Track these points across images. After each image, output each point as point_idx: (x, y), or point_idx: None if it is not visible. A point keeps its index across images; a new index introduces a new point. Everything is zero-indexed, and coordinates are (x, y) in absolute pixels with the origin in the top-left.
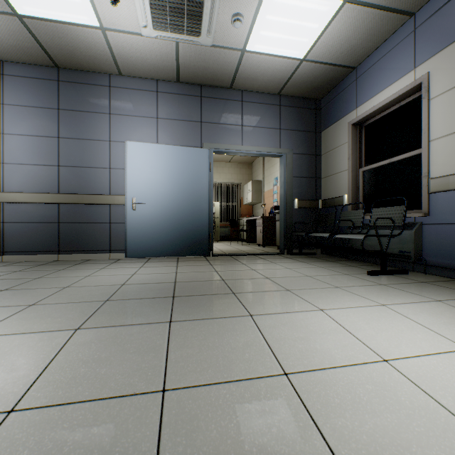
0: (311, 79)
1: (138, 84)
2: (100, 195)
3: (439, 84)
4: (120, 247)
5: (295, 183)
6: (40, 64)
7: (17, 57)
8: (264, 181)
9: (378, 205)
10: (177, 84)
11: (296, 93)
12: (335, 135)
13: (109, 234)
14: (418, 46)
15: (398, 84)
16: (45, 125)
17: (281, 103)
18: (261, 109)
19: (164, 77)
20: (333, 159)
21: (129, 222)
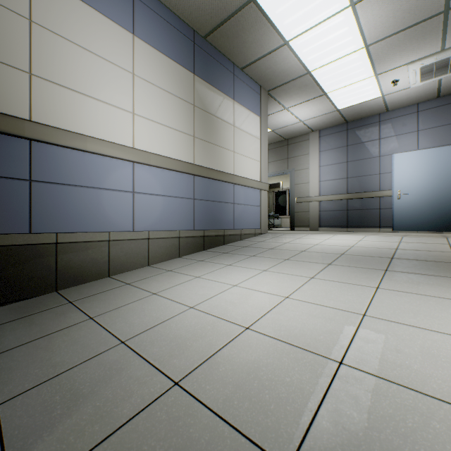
0: None
1: (401, 112)
2: (372, 191)
3: None
4: (386, 224)
5: None
6: (338, 124)
7: (327, 126)
8: None
9: None
10: (436, 100)
11: None
12: None
13: (378, 216)
14: None
15: None
16: (340, 157)
17: None
18: None
19: (424, 99)
20: None
21: (394, 207)
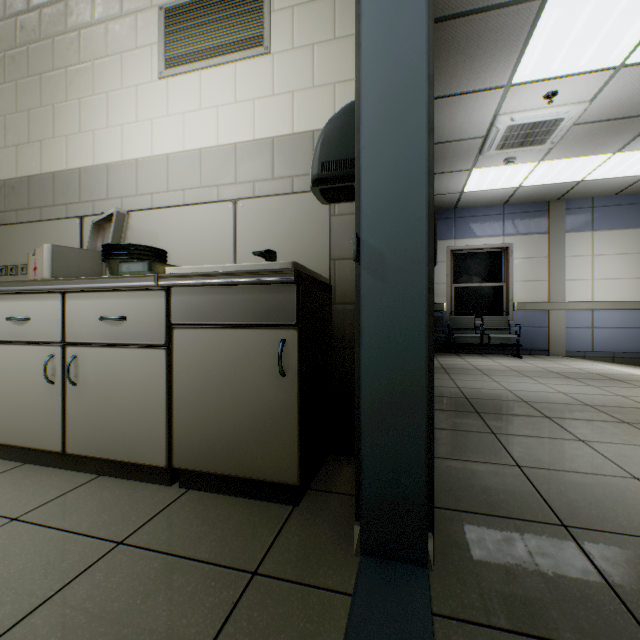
0: (437, 201)
1: None
2: None
3: (518, 253)
4: None
5: None
6: None
7: None
8: None
9: (469, 313)
10: None
11: None
12: None
13: None
14: (506, 225)
15: (492, 240)
16: None
17: None
18: None
19: None
20: None
21: None
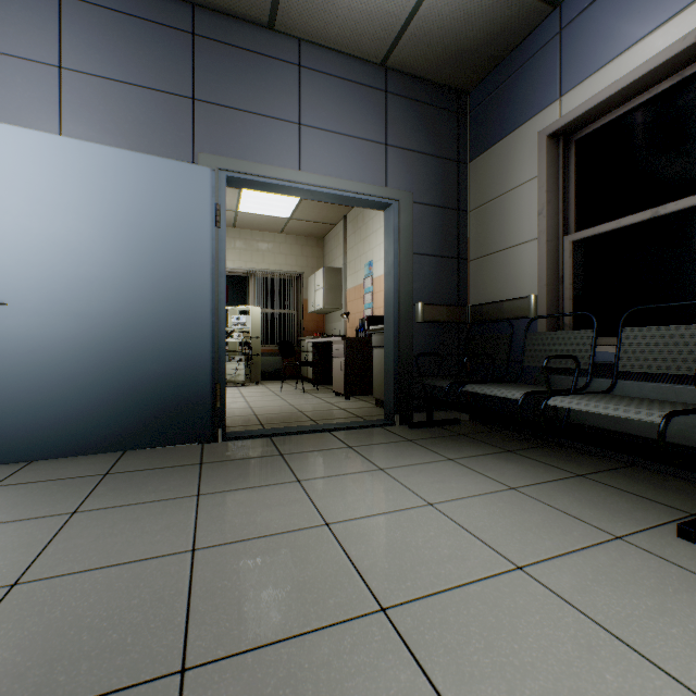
0: (458, 28)
1: None
2: None
3: None
4: None
5: (417, 268)
6: None
7: None
8: (347, 270)
9: (618, 320)
10: None
11: (422, 67)
12: (505, 165)
13: None
14: None
15: (692, 14)
16: None
17: (388, 87)
18: (345, 92)
19: None
20: (497, 218)
21: None
